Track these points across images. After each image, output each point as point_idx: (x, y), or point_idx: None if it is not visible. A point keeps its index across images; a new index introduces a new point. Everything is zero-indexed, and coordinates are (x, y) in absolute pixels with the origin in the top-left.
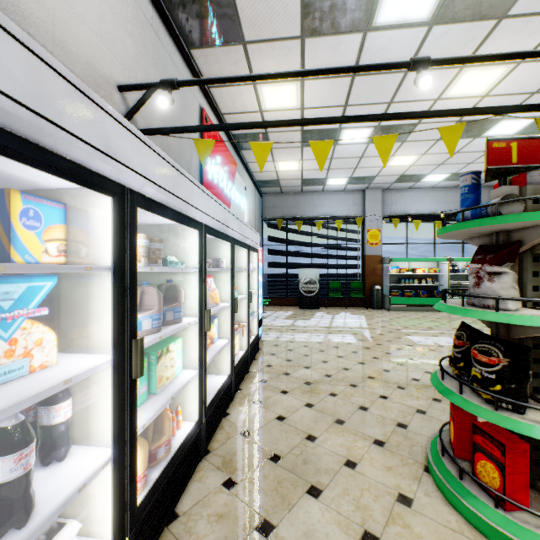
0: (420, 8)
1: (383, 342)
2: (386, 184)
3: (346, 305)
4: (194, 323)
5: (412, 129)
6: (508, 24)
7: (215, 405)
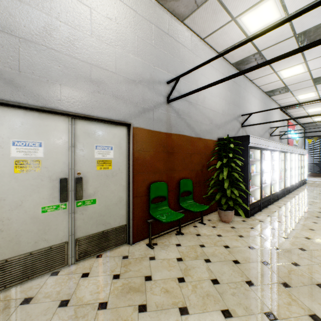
0: None
1: None
2: None
3: None
4: (296, 168)
5: None
6: None
7: (298, 184)
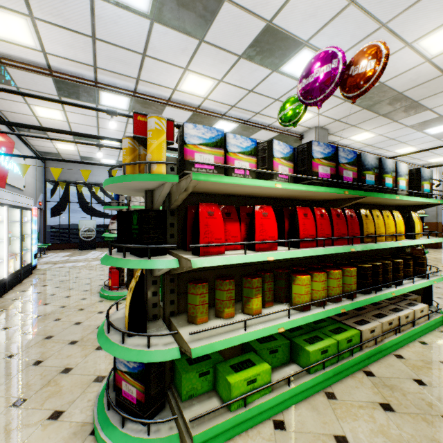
0: (121, 106)
1: None
2: None
3: None
4: None
5: None
6: None
7: None
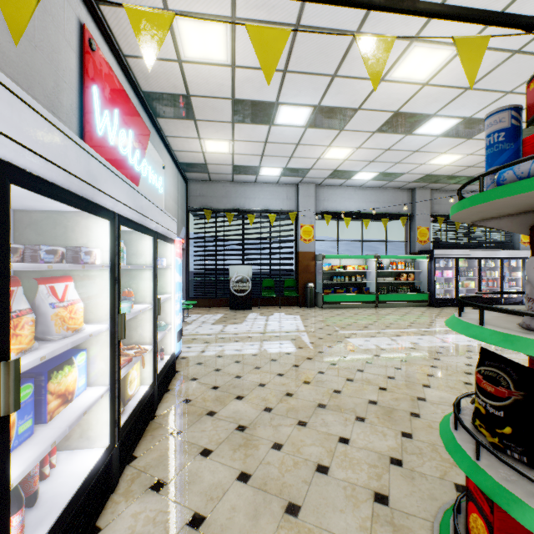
0: None
1: (325, 349)
2: (319, 179)
3: (280, 305)
4: None
5: (351, 115)
6: None
7: None
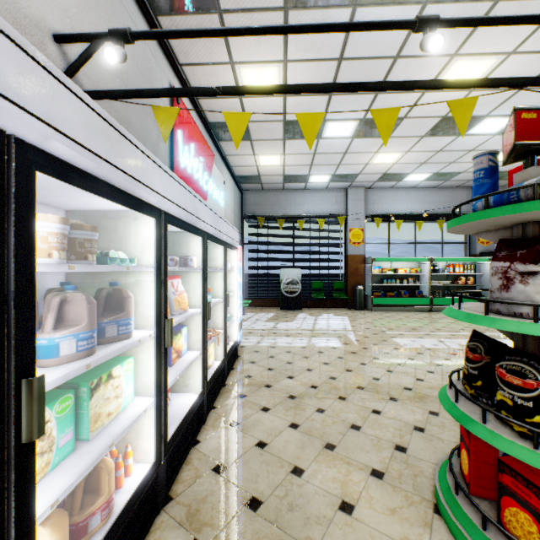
0: None
1: (369, 346)
2: (368, 182)
3: (328, 306)
4: (150, 337)
5: (397, 124)
6: (503, 8)
7: (181, 434)
